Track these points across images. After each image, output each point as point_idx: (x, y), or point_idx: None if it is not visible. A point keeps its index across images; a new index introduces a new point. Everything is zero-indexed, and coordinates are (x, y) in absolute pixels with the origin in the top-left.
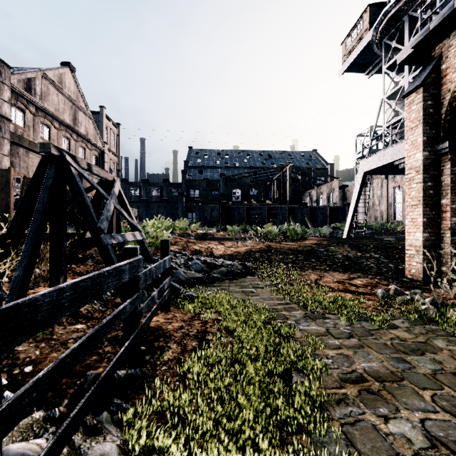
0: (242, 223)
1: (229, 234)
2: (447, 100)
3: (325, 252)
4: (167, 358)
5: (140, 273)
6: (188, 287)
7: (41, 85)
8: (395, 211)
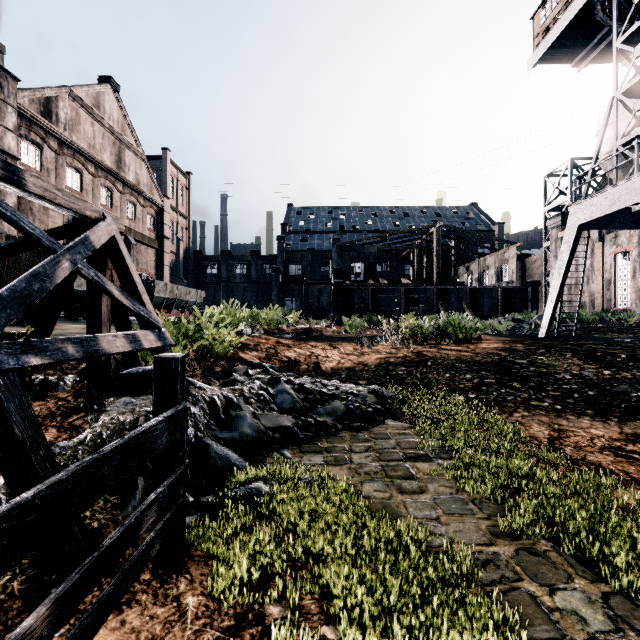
0: (366, 313)
1: (347, 331)
2: None
3: (533, 367)
4: None
5: None
6: (260, 453)
7: (67, 108)
8: (616, 292)
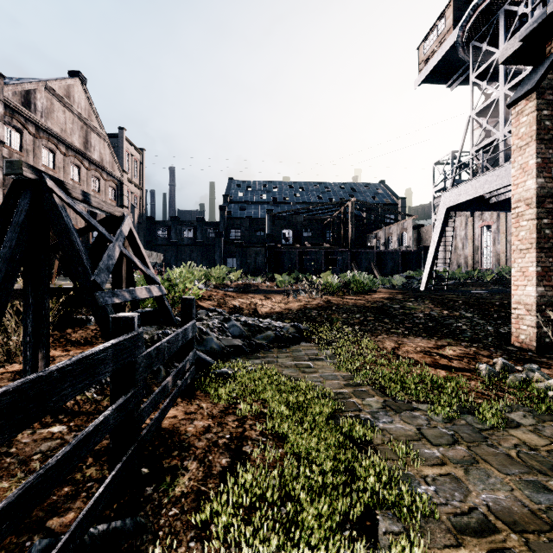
0: (294, 271)
1: (278, 285)
2: None
3: (402, 310)
4: (179, 491)
5: (137, 357)
6: (223, 359)
7: (43, 99)
8: (482, 256)
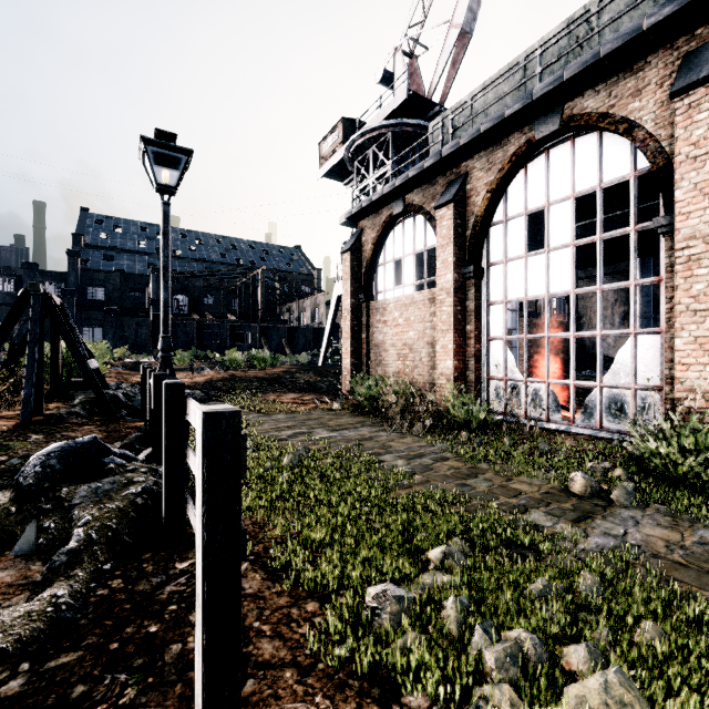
0: (191, 347)
1: (176, 364)
2: (365, 263)
3: (291, 379)
4: None
5: None
6: None
7: None
8: None
